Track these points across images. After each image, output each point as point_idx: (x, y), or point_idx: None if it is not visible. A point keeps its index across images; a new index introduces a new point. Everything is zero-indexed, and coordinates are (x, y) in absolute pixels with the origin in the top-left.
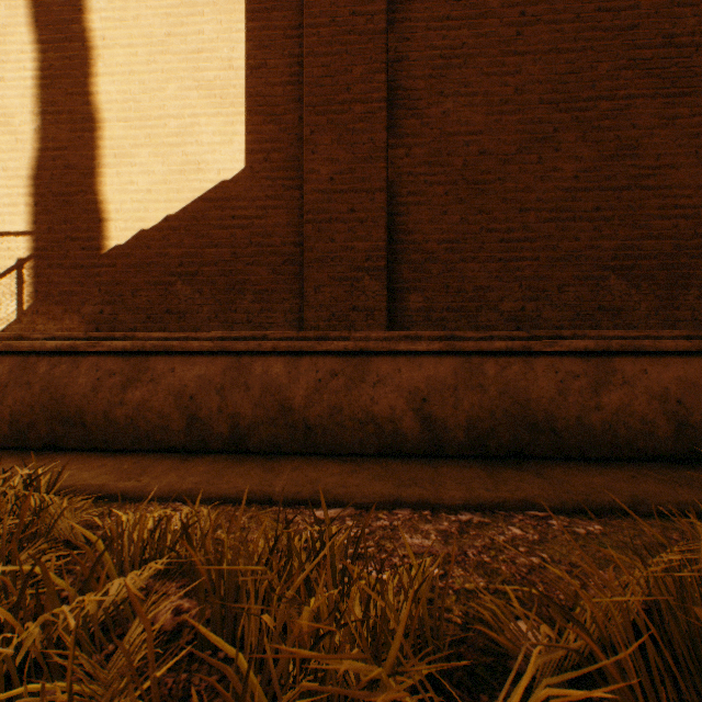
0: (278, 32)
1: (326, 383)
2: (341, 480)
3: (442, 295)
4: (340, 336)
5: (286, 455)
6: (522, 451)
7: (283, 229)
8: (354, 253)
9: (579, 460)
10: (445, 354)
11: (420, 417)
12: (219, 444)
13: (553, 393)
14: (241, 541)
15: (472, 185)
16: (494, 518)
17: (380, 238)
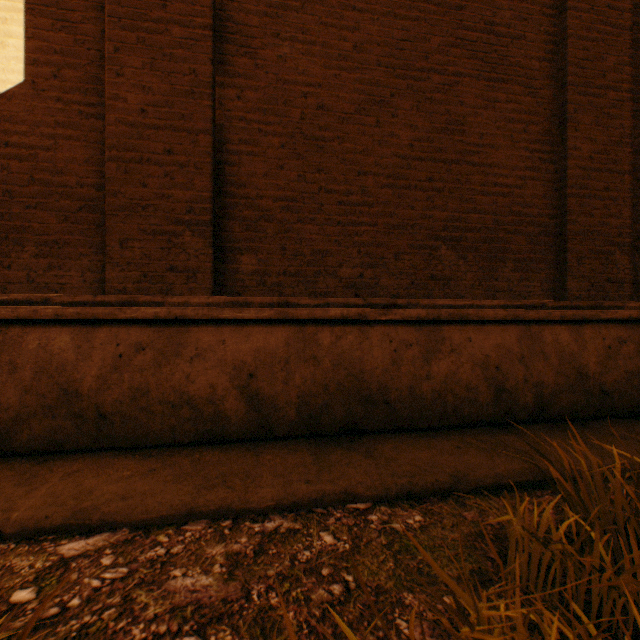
0: None
1: (129, 359)
2: (125, 488)
3: (279, 258)
4: (152, 301)
5: (70, 454)
6: (357, 426)
7: (80, 167)
8: (173, 203)
9: (412, 431)
10: (278, 323)
11: (246, 395)
12: None
13: (387, 363)
14: None
15: (310, 141)
16: (307, 521)
17: (204, 188)
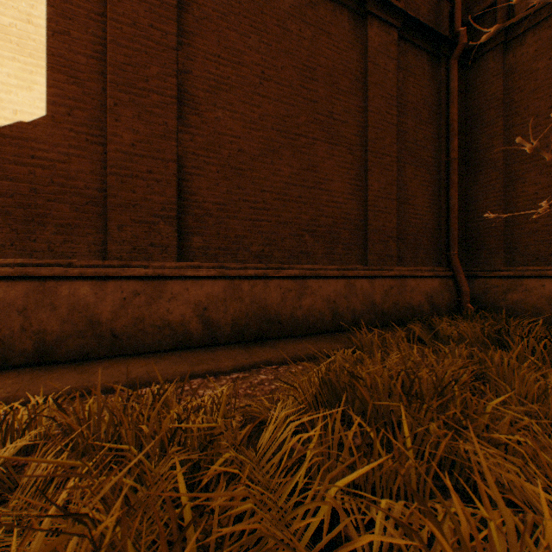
0: (82, 10)
1: (130, 300)
2: (149, 369)
3: (216, 239)
4: (141, 265)
5: (95, 360)
6: (264, 335)
7: (87, 176)
8: (152, 204)
9: (292, 337)
10: (219, 278)
11: (203, 320)
12: (23, 359)
13: (279, 300)
14: (104, 404)
15: (234, 170)
16: (251, 373)
17: (172, 195)
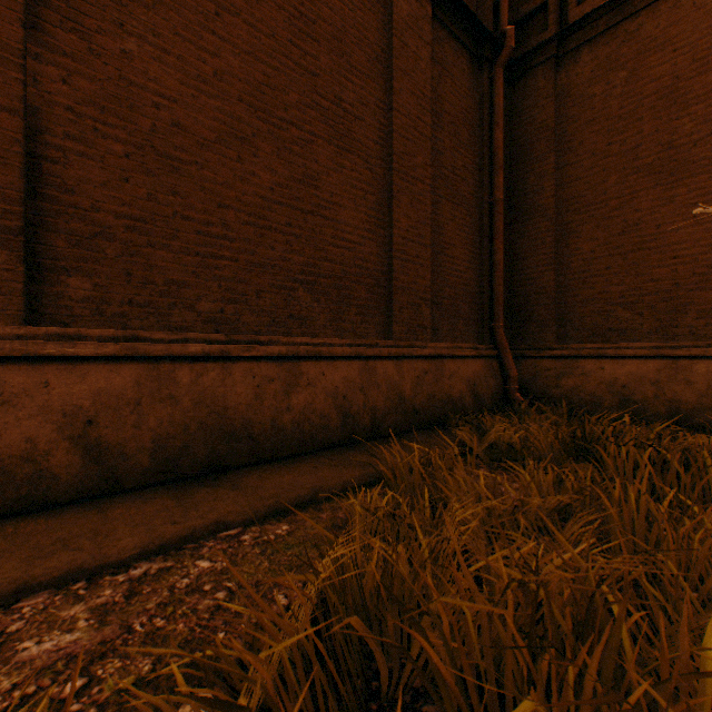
0: None
1: None
2: None
3: (123, 284)
4: None
5: None
6: (221, 464)
7: None
8: None
9: (275, 461)
10: (126, 360)
11: (84, 446)
12: None
13: (251, 398)
14: None
15: (164, 159)
16: (180, 557)
17: (11, 184)
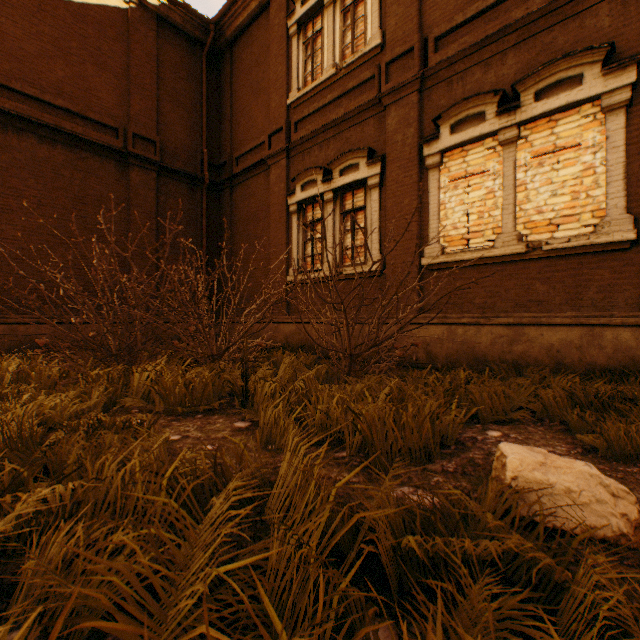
0: None
1: None
2: None
3: (1, 301)
4: None
5: None
6: None
7: None
8: None
9: None
10: (1, 324)
11: None
12: None
13: (49, 336)
14: None
15: (17, 260)
16: None
17: None
